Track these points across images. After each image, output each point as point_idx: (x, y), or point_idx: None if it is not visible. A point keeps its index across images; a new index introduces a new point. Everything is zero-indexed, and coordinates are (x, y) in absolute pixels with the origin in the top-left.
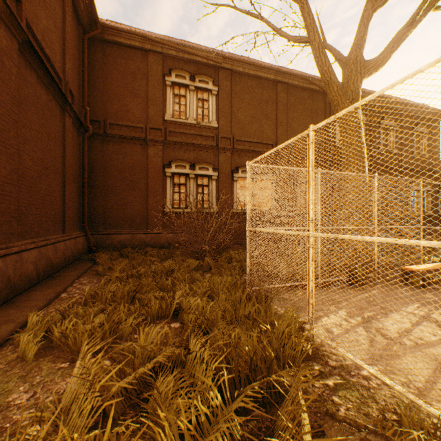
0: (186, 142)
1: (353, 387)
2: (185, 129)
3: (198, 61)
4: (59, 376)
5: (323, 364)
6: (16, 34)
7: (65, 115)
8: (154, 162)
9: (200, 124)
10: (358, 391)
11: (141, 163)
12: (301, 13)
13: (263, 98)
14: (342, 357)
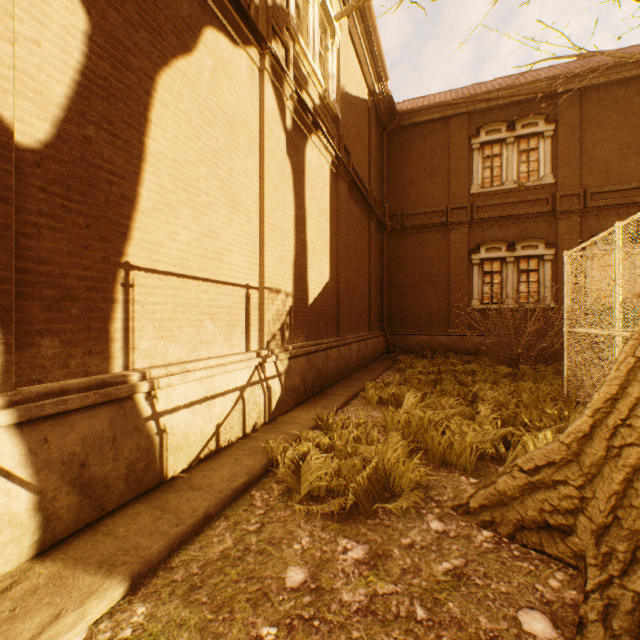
0: (500, 215)
1: None
2: (498, 199)
3: (519, 101)
4: None
5: None
6: (347, 181)
7: (370, 222)
8: (456, 249)
9: (523, 186)
10: None
11: (440, 253)
12: None
13: None
14: None
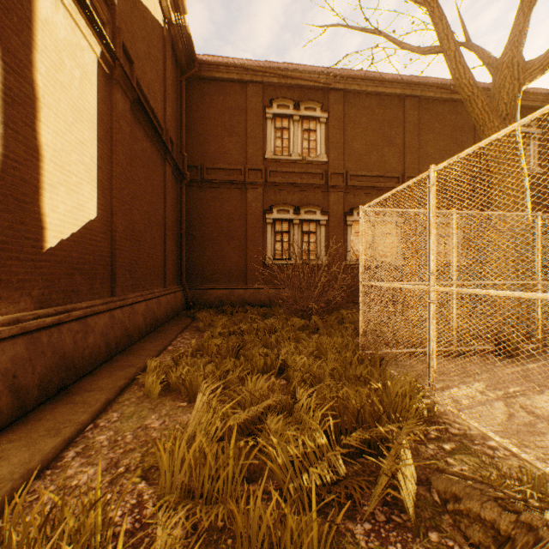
0: (289, 182)
1: (473, 453)
2: (287, 168)
3: (303, 86)
4: (181, 412)
5: (442, 430)
6: (129, 95)
7: (166, 165)
8: (253, 207)
9: (306, 159)
10: (479, 457)
11: (239, 210)
12: (430, 19)
13: (385, 120)
14: (467, 427)
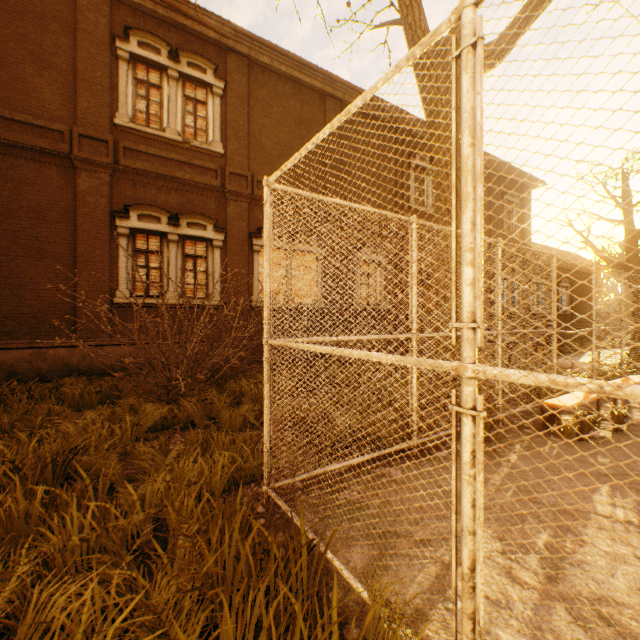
0: (161, 173)
1: None
2: (158, 149)
3: (185, 27)
4: None
5: None
6: None
7: None
8: (91, 204)
9: (191, 143)
10: None
11: (60, 204)
12: None
13: (304, 118)
14: None
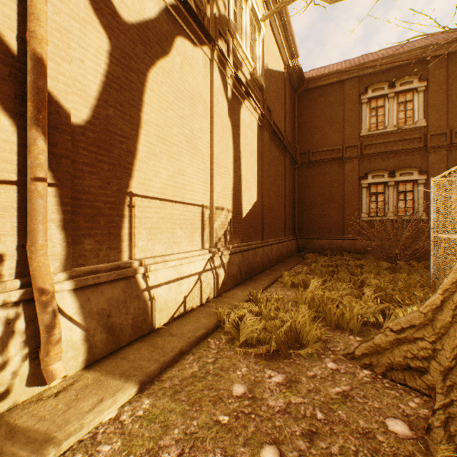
0: (383, 151)
1: None
2: (382, 139)
3: (398, 65)
4: None
5: None
6: (269, 131)
7: (285, 159)
8: (350, 176)
9: (401, 128)
10: None
11: (337, 179)
12: None
13: None
14: None
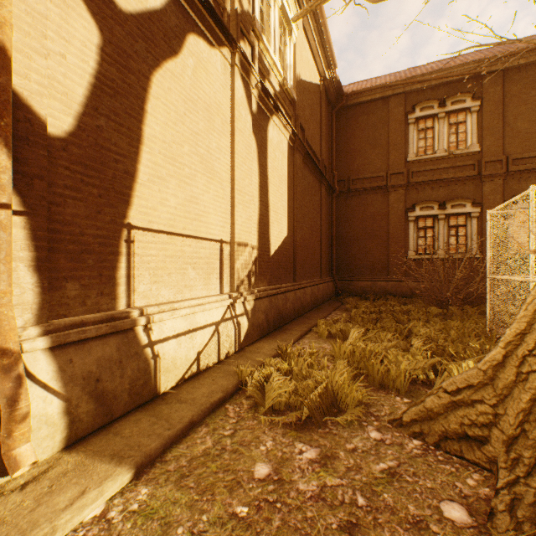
0: (433, 179)
1: None
2: (431, 165)
3: (449, 81)
4: None
5: None
6: (302, 153)
7: (321, 186)
8: (395, 208)
9: (453, 154)
10: None
11: (381, 211)
12: None
13: None
14: None
